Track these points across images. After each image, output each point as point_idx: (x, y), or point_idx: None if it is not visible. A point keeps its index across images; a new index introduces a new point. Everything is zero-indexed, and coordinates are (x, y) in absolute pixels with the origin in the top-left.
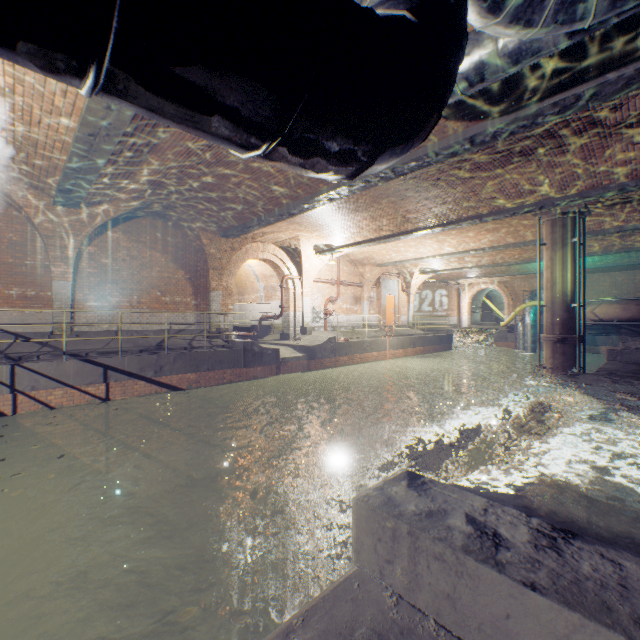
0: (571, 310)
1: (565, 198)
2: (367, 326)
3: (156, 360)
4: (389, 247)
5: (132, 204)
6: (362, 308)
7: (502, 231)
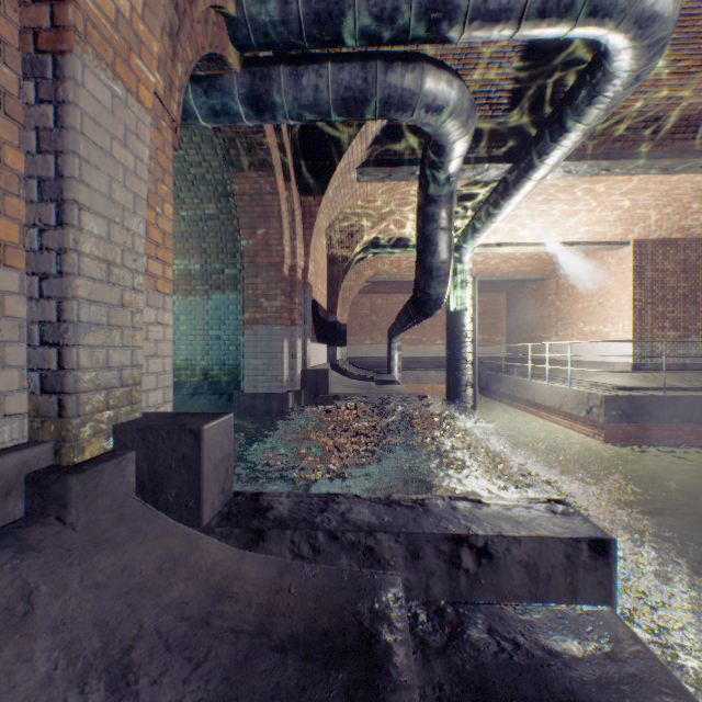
0: None
1: None
2: None
3: None
4: None
5: None
6: None
7: None
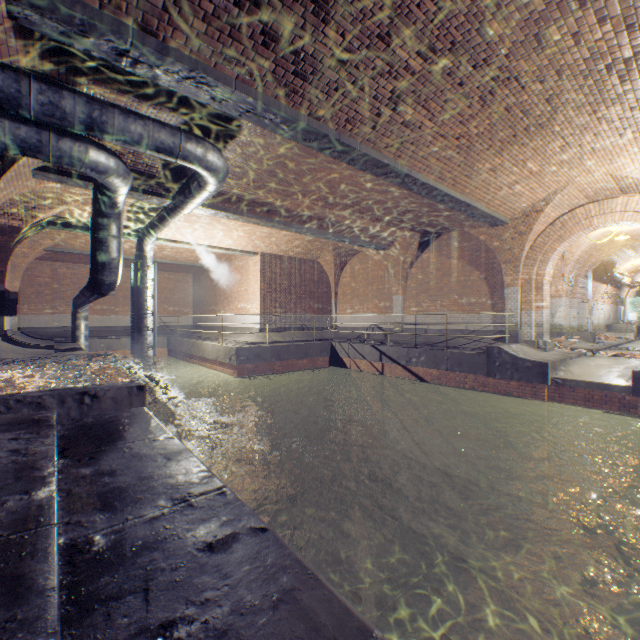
0: None
1: None
2: None
3: (407, 352)
4: None
5: (406, 234)
6: None
7: None
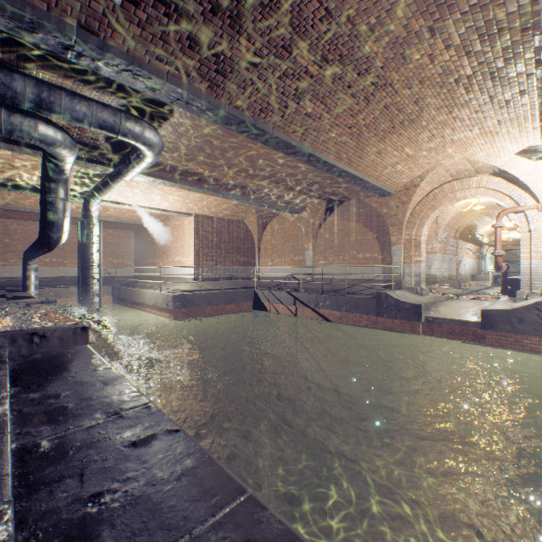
0: None
1: None
2: None
3: (315, 297)
4: None
5: (315, 201)
6: None
7: None
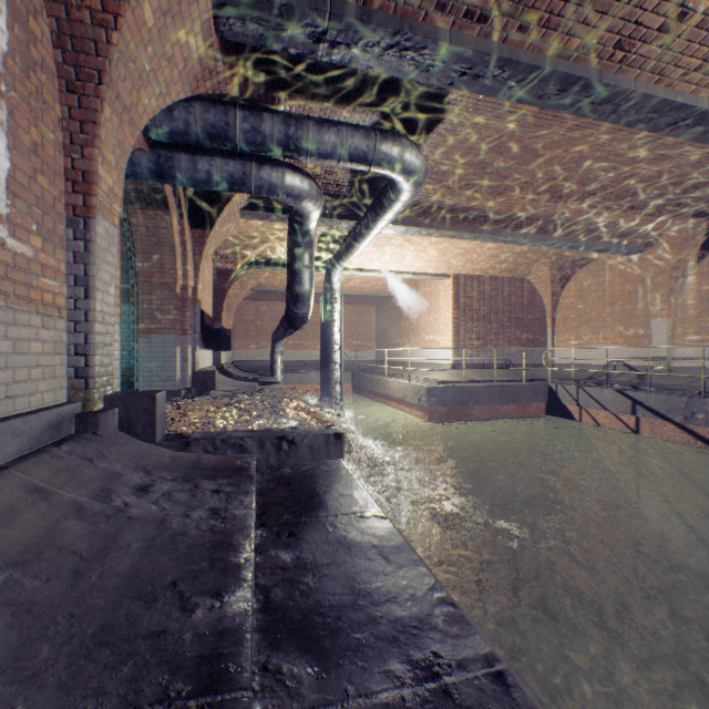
0: None
1: None
2: None
3: (684, 403)
4: None
5: (680, 224)
6: None
7: None
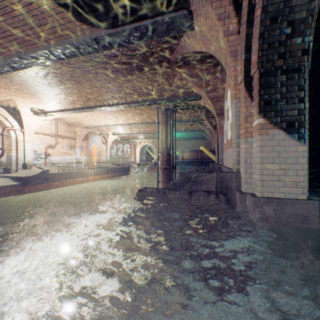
0: (170, 154)
1: (163, 99)
2: (79, 163)
3: None
4: (88, 117)
5: None
6: (76, 152)
7: (145, 115)
